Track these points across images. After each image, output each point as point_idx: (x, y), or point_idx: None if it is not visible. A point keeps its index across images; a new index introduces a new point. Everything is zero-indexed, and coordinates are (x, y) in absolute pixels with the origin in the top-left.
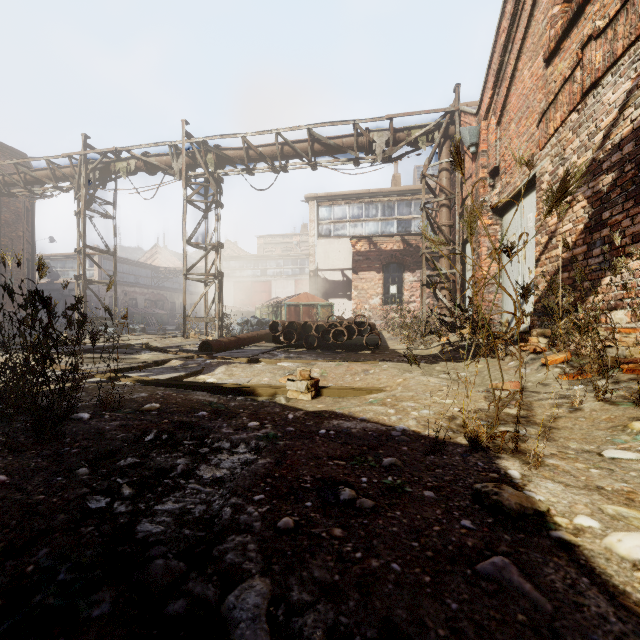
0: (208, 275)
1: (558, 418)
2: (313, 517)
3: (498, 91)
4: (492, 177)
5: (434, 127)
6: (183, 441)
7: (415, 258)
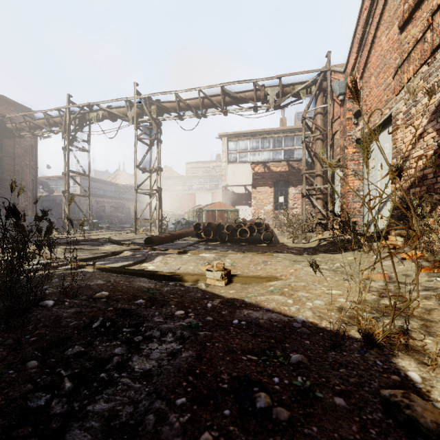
0: (152, 190)
1: (431, 310)
2: (232, 431)
3: (361, 54)
4: (356, 117)
5: (311, 83)
6: (122, 328)
7: (297, 177)
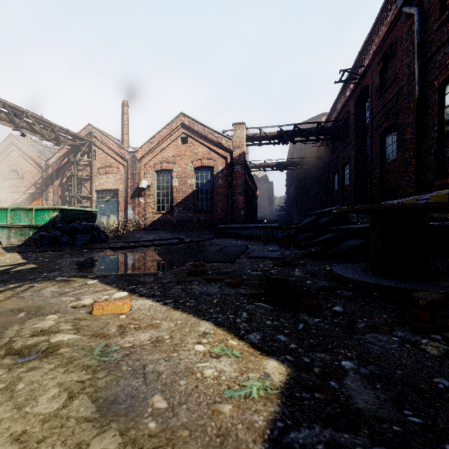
0: None
1: None
2: None
3: None
4: None
5: None
6: None
7: None
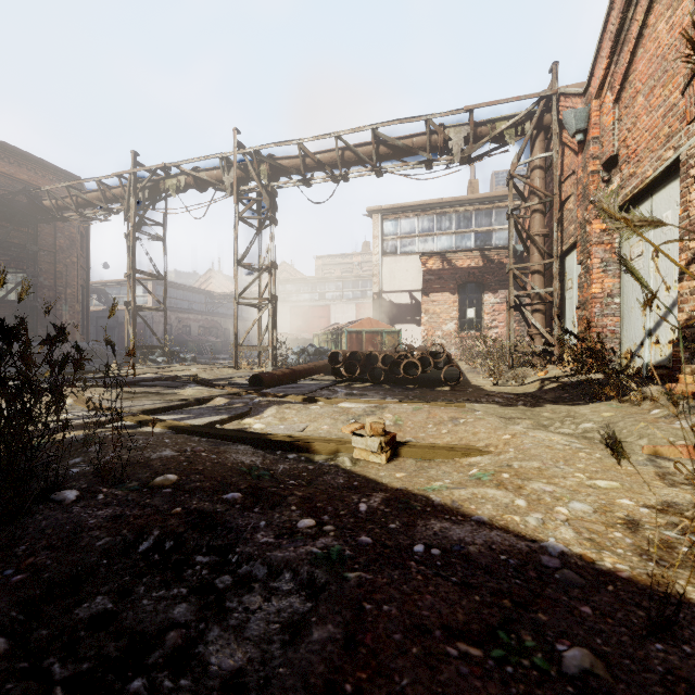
0: (261, 299)
1: None
2: None
3: (617, 59)
4: (606, 170)
5: (525, 117)
6: (195, 555)
7: (497, 276)
